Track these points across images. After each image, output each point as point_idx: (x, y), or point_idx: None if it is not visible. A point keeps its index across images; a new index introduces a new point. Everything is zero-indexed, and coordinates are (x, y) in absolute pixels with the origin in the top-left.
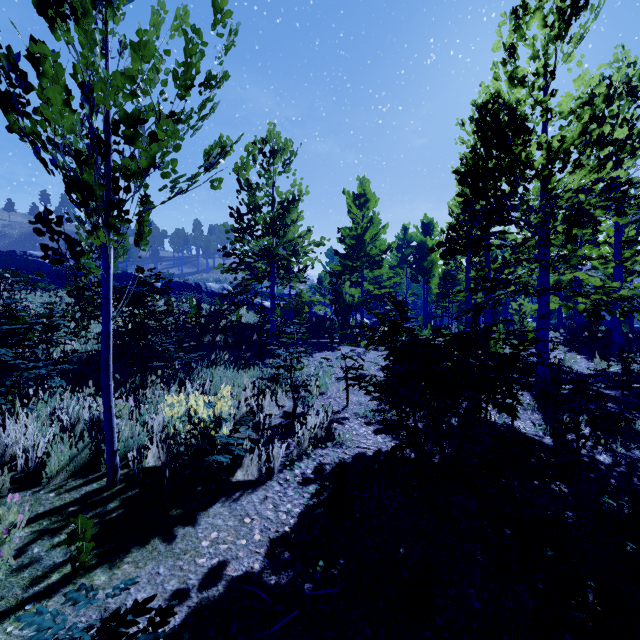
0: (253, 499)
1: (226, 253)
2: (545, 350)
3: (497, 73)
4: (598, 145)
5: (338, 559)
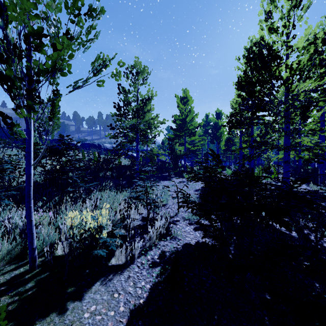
0: (121, 278)
1: (112, 127)
2: (287, 181)
3: (262, 26)
4: (319, 66)
5: (175, 325)
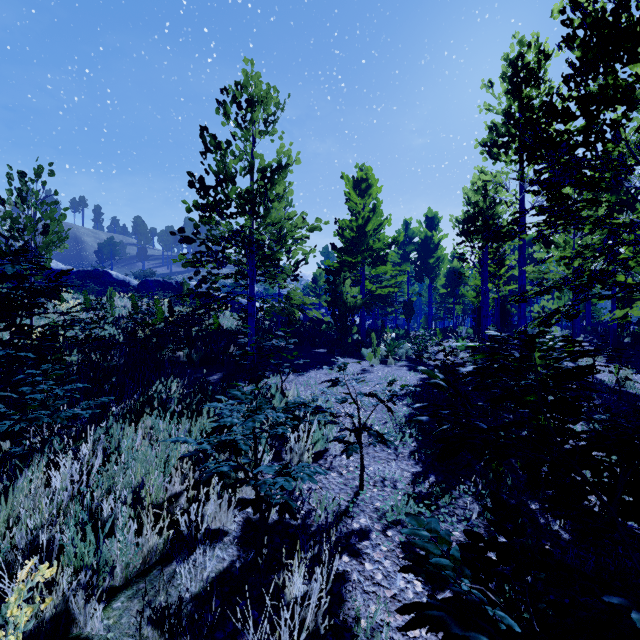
0: None
1: (184, 238)
2: None
3: None
4: None
5: None
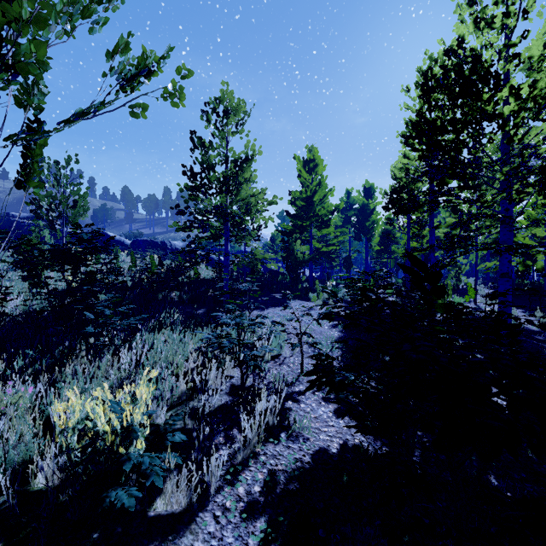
0: None
1: (179, 211)
2: (507, 310)
3: (462, 15)
4: None
5: None
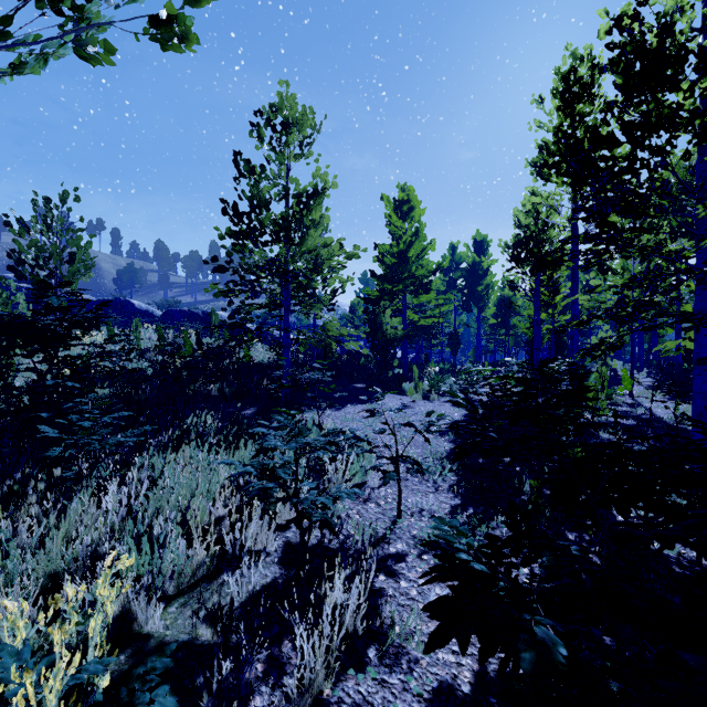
0: None
1: (217, 267)
2: None
3: None
4: None
5: None
